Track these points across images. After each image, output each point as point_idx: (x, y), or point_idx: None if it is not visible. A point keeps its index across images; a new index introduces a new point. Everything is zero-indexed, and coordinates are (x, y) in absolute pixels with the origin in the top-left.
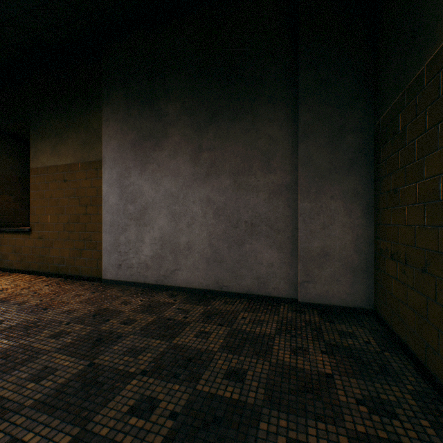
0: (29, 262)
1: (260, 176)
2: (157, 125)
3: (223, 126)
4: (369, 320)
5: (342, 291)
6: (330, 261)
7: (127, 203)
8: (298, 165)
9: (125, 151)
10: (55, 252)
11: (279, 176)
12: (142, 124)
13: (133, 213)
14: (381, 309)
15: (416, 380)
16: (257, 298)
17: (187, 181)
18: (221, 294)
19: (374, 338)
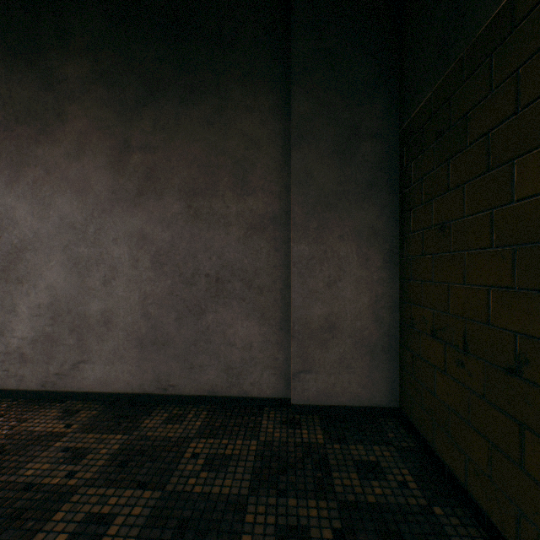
0: None
1: (231, 199)
2: (44, 96)
3: (168, 110)
4: (395, 428)
5: (355, 382)
6: (338, 338)
7: None
8: (291, 183)
9: None
10: None
11: (261, 201)
12: (14, 92)
13: None
14: (413, 412)
15: None
16: (227, 402)
17: (103, 201)
18: (166, 400)
19: (410, 469)
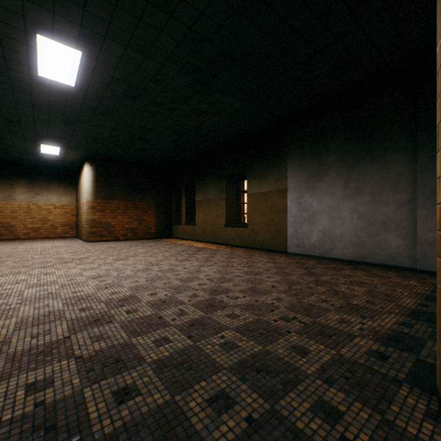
0: (246, 242)
1: (390, 195)
2: (320, 168)
3: (363, 167)
4: None
5: None
6: None
7: (301, 211)
8: (417, 188)
9: (301, 184)
10: (260, 237)
11: (403, 195)
12: (311, 168)
13: (306, 217)
14: None
15: None
16: (388, 267)
17: (340, 199)
18: (362, 263)
19: None
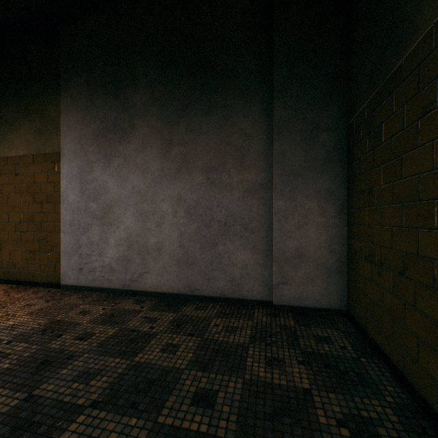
0: None
1: (234, 173)
2: (123, 116)
3: (195, 119)
4: (344, 322)
5: (316, 292)
6: (305, 262)
7: (89, 200)
8: (273, 162)
9: (87, 143)
10: (5, 255)
11: (253, 174)
12: (107, 114)
13: (96, 211)
14: (355, 311)
15: (394, 390)
16: (231, 302)
17: (157, 177)
18: (193, 298)
19: (349, 342)
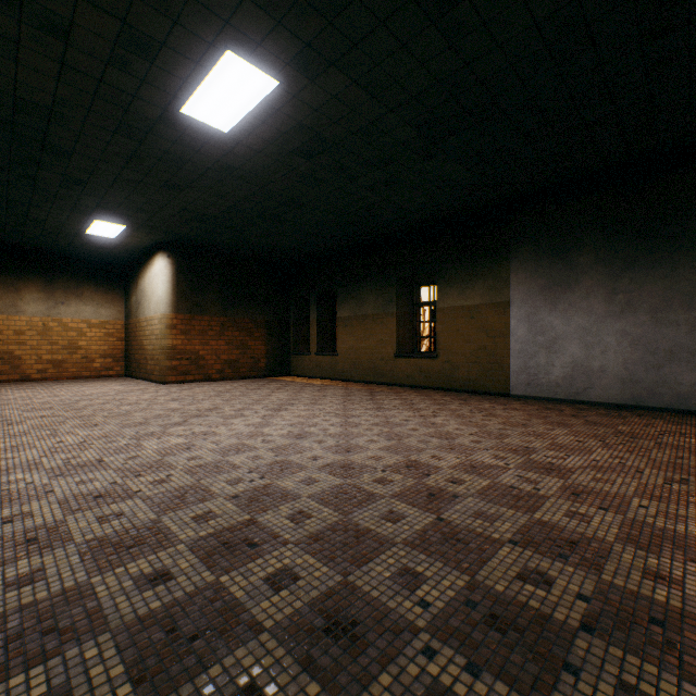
0: (434, 381)
1: (680, 313)
2: (567, 273)
3: (638, 273)
4: None
5: None
6: None
7: (535, 335)
8: None
9: (534, 294)
10: (461, 373)
11: None
12: (552, 273)
13: (542, 343)
14: None
15: None
16: (677, 412)
17: (600, 317)
18: (637, 408)
19: None
